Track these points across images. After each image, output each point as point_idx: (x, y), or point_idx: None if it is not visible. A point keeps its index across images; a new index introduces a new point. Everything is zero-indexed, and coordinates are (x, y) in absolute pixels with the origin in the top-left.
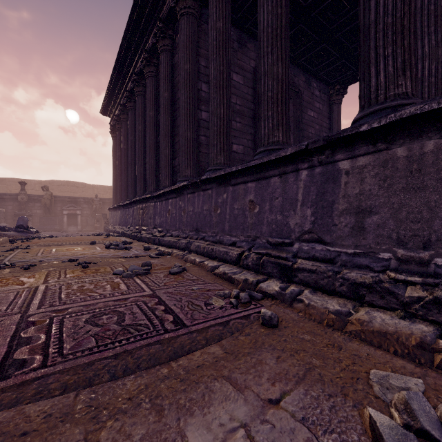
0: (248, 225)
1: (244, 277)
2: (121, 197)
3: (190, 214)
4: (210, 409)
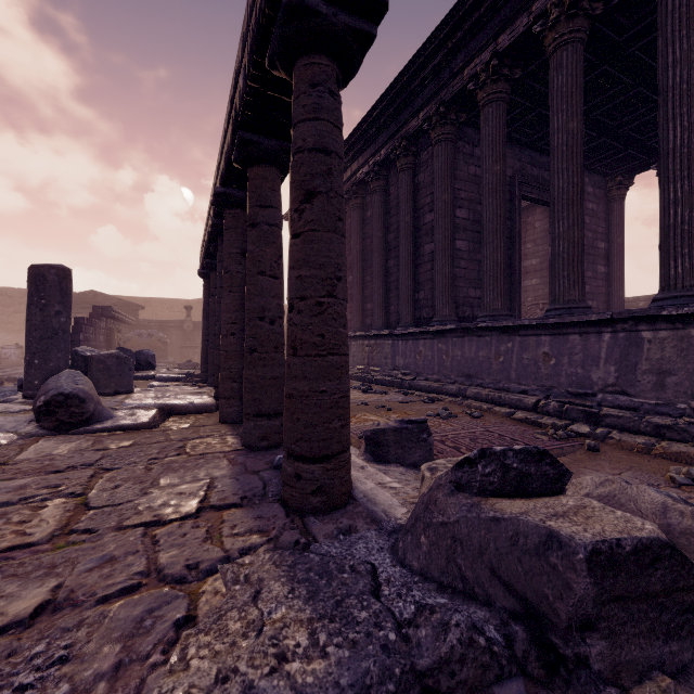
0: (542, 375)
1: (551, 421)
2: None
3: (458, 359)
4: (586, 474)
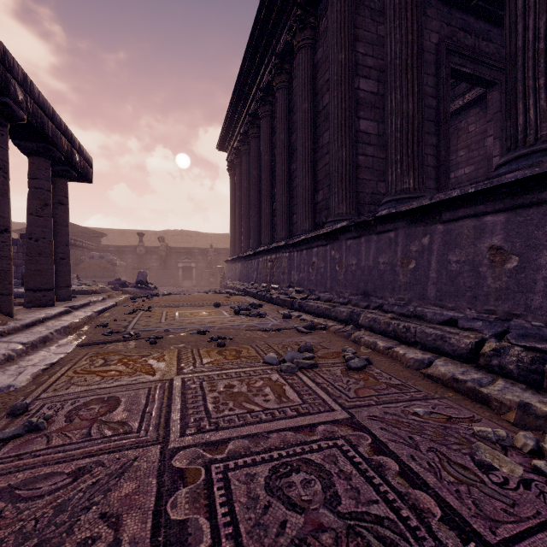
0: (489, 291)
1: (516, 397)
2: (241, 246)
3: (353, 269)
4: None
